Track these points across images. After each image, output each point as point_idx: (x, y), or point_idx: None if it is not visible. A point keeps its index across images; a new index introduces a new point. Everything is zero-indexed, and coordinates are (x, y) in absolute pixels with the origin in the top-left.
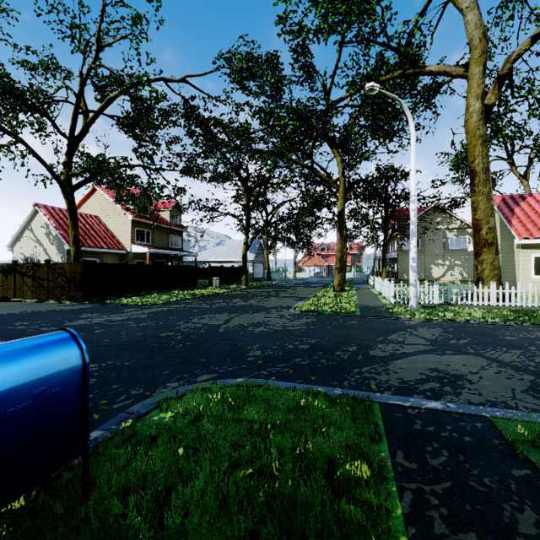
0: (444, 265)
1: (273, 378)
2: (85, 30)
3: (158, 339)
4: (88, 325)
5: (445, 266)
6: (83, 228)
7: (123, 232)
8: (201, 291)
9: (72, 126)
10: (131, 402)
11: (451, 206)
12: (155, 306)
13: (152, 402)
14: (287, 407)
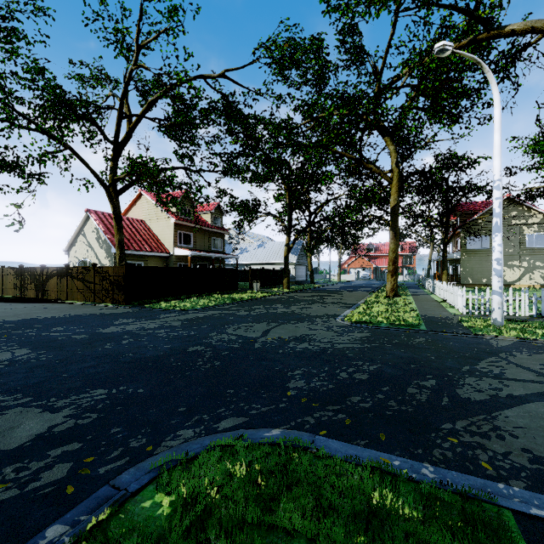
0: (520, 267)
1: (323, 432)
2: (126, 33)
3: (184, 355)
4: (118, 333)
5: (522, 268)
6: (130, 232)
7: (166, 235)
8: (241, 295)
9: (116, 132)
10: (124, 462)
11: (533, 196)
12: (192, 312)
13: (150, 468)
14: (350, 510)
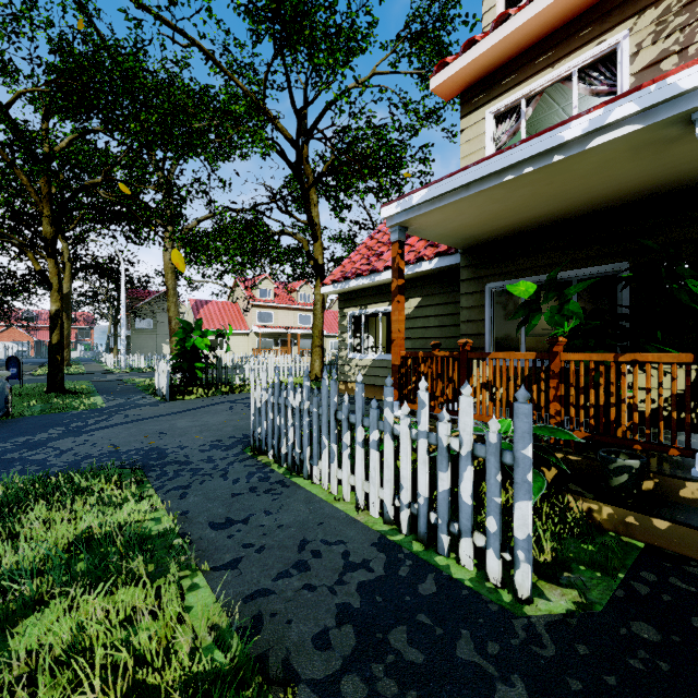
0: None
1: None
2: None
3: None
4: None
5: None
6: None
7: None
8: None
9: None
10: None
11: None
12: None
13: None
14: None
